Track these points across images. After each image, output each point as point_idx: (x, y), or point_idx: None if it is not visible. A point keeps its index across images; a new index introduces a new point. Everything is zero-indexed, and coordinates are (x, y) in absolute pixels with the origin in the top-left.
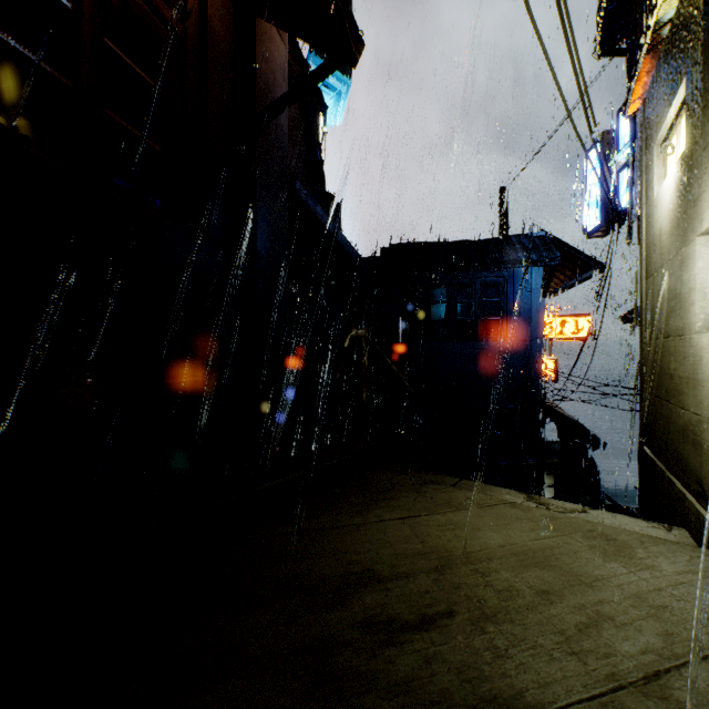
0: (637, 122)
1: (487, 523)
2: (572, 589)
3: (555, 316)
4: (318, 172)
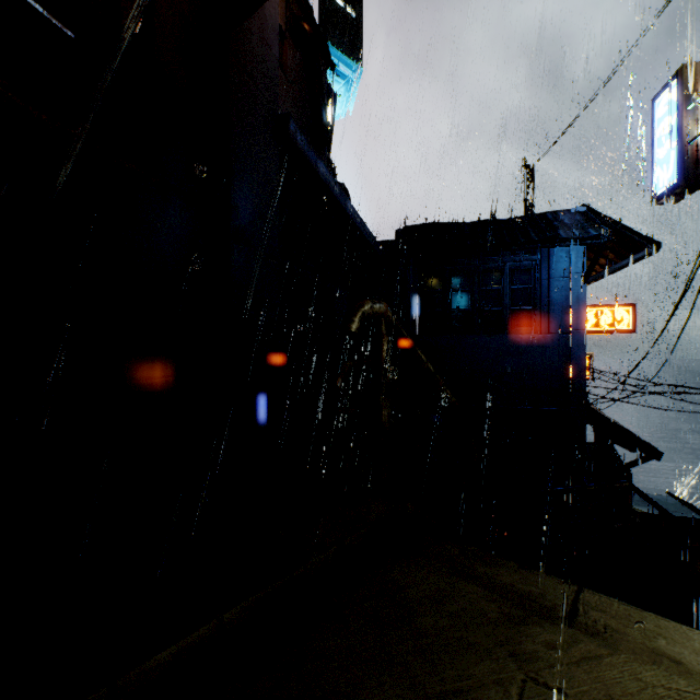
0: None
1: None
2: None
3: (590, 306)
4: (323, 136)
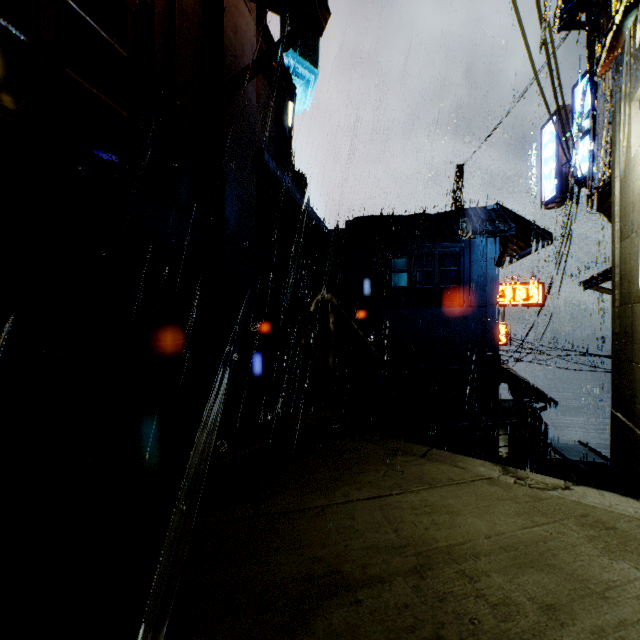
0: (598, 91)
1: (467, 505)
2: (582, 603)
3: (507, 284)
4: (287, 148)
